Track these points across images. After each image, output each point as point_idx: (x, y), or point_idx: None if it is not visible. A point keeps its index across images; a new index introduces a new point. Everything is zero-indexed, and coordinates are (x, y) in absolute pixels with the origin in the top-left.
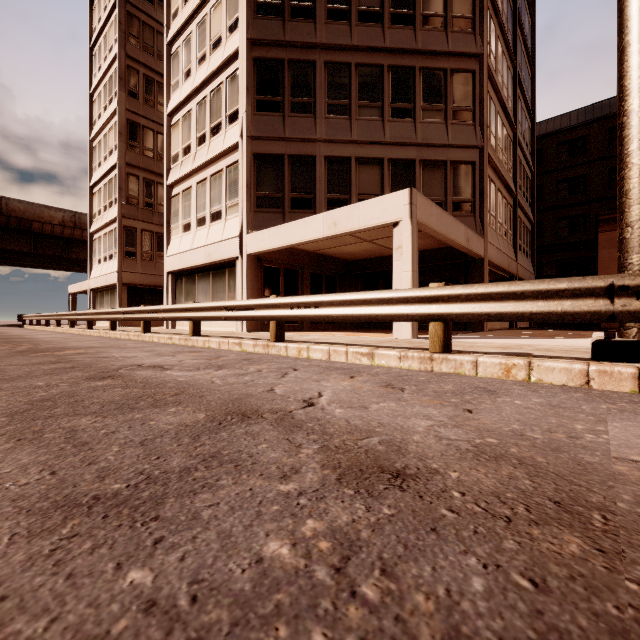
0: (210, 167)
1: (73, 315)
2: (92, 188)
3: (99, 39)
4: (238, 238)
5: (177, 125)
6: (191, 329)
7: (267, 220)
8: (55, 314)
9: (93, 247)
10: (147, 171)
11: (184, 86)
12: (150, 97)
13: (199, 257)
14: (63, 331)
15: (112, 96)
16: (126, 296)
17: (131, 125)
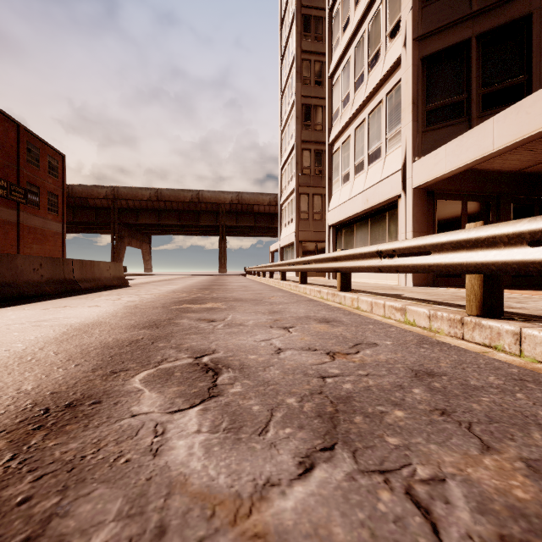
0: (368, 105)
1: (263, 267)
2: (281, 170)
3: (285, 53)
4: (400, 171)
5: (337, 82)
6: (339, 282)
7: (442, 138)
8: (256, 267)
9: (282, 215)
10: (317, 143)
11: (343, 39)
12: (319, 78)
13: (356, 205)
14: (259, 279)
15: (292, 91)
16: (301, 251)
17: (305, 108)
